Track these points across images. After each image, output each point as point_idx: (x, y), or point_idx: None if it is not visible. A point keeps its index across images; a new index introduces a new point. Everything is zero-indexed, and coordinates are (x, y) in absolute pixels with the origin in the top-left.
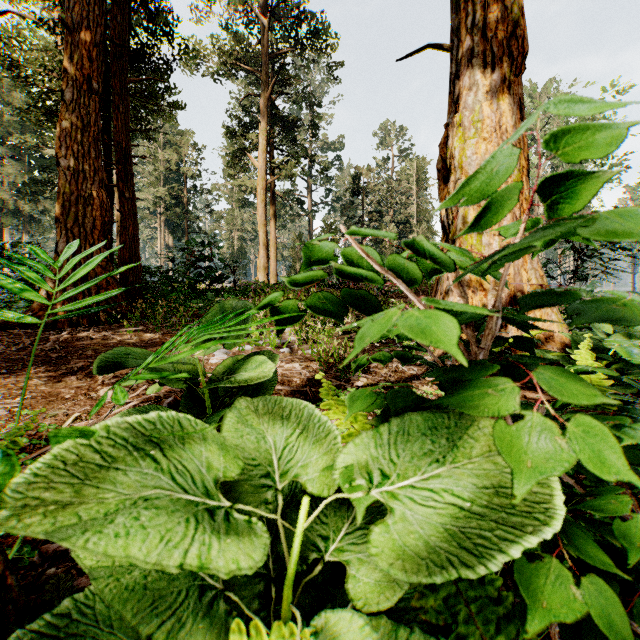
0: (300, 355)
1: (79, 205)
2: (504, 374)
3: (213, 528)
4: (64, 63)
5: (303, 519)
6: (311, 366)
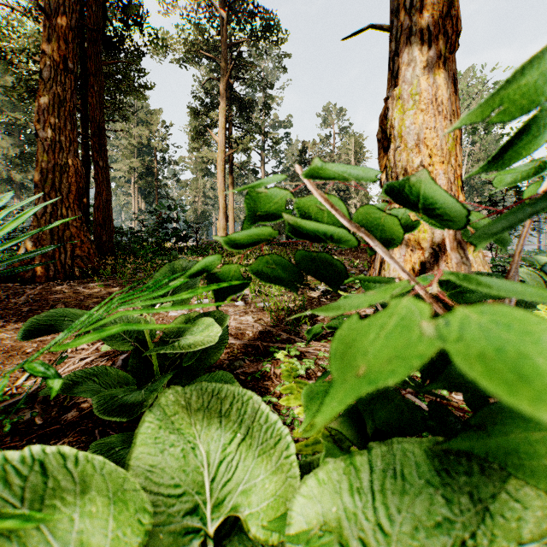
0: (253, 308)
1: (56, 172)
2: None
3: None
4: (42, 45)
5: None
6: (263, 319)
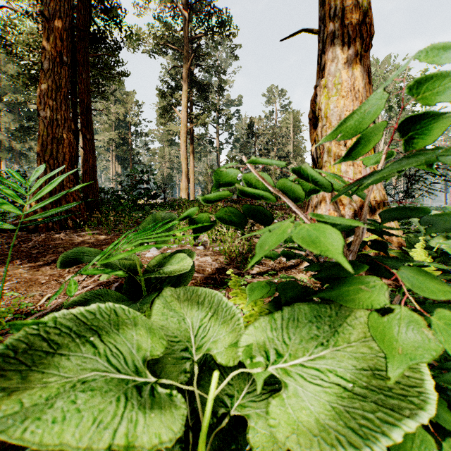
0: (211, 251)
1: (53, 144)
2: (367, 270)
3: (140, 402)
4: (43, 43)
5: (214, 388)
6: (219, 259)
